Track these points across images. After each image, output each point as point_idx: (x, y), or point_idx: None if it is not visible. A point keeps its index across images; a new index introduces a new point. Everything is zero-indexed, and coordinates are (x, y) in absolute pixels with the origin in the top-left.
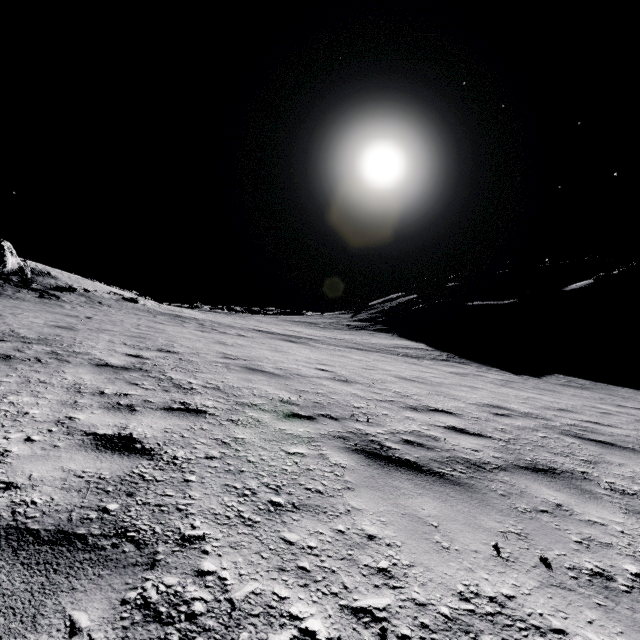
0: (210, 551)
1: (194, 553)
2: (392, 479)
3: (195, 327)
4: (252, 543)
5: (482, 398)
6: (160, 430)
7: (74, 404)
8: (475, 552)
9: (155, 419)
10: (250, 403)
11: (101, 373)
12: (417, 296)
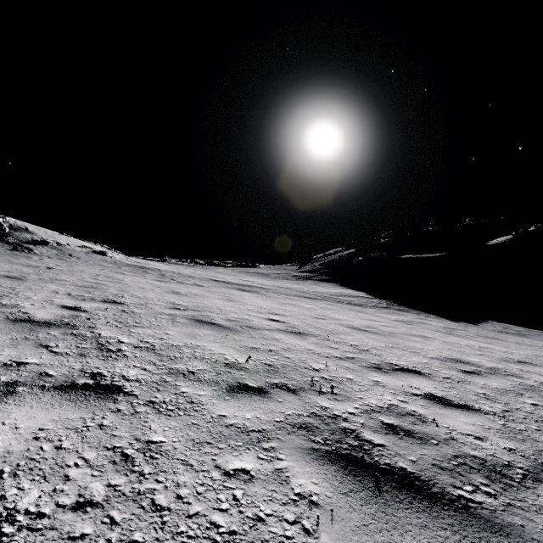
0: None
1: None
2: (398, 530)
3: (155, 277)
4: None
5: (439, 350)
6: (27, 435)
7: None
8: None
9: (34, 410)
10: (187, 370)
11: (10, 331)
12: (355, 250)
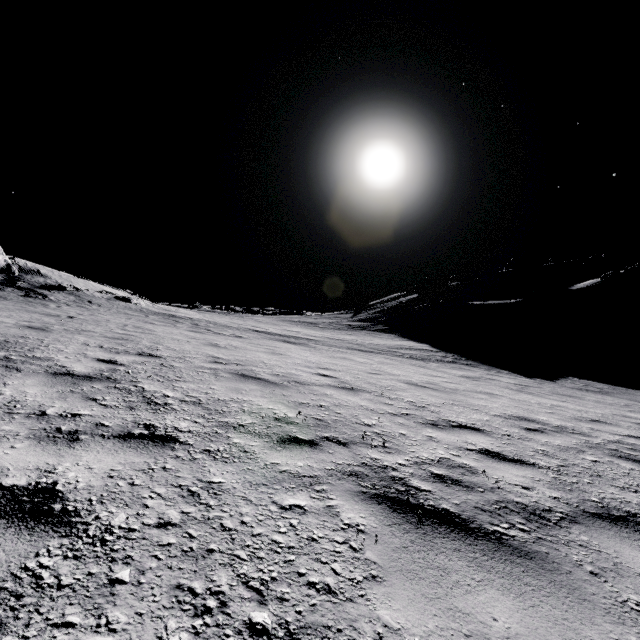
0: None
1: None
2: (433, 551)
3: (188, 327)
4: None
5: (505, 408)
6: (102, 474)
7: None
8: None
9: (101, 454)
10: (236, 423)
11: (54, 385)
12: (418, 296)
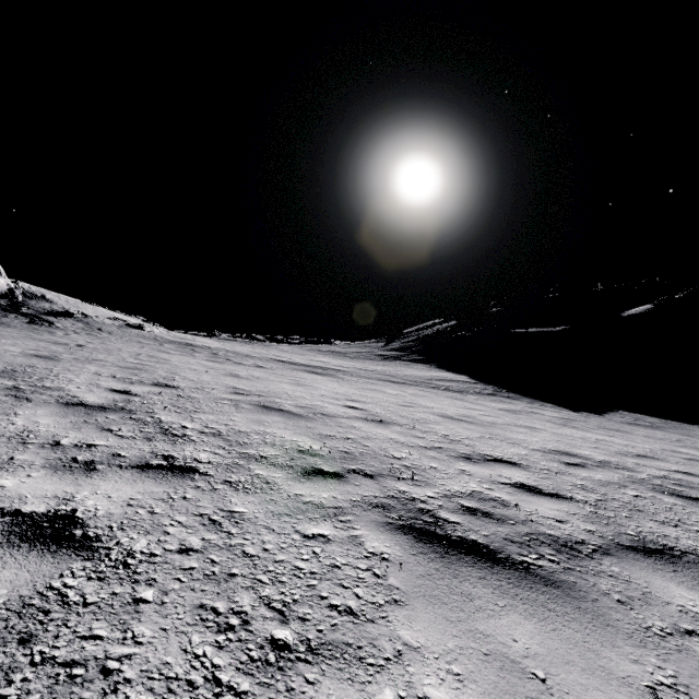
0: None
1: None
2: (458, 579)
3: (206, 357)
4: None
5: (545, 442)
6: (121, 502)
7: (7, 462)
8: None
9: (119, 484)
10: (259, 455)
11: (67, 415)
12: (456, 323)
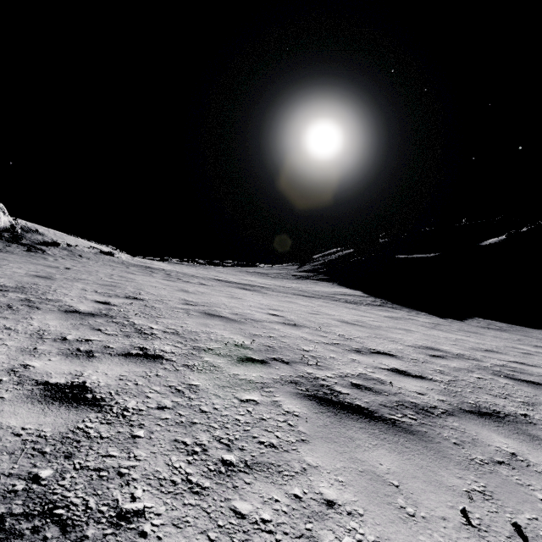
0: (149, 532)
1: (129, 536)
2: (345, 428)
3: (162, 277)
4: (198, 518)
5: (417, 340)
6: (115, 377)
7: (33, 351)
8: (443, 519)
9: (111, 366)
10: (206, 347)
11: (67, 319)
12: (353, 250)
